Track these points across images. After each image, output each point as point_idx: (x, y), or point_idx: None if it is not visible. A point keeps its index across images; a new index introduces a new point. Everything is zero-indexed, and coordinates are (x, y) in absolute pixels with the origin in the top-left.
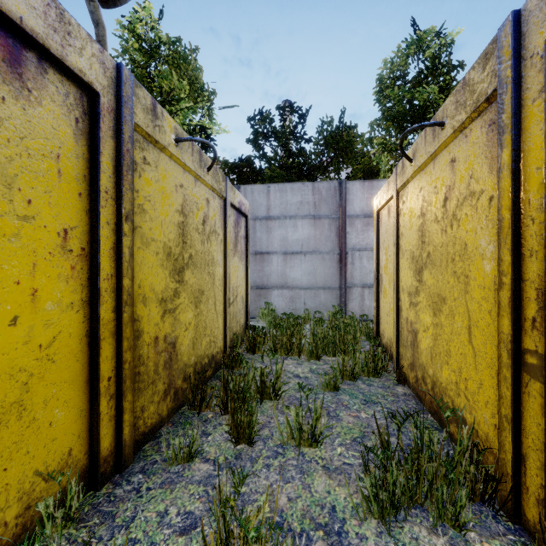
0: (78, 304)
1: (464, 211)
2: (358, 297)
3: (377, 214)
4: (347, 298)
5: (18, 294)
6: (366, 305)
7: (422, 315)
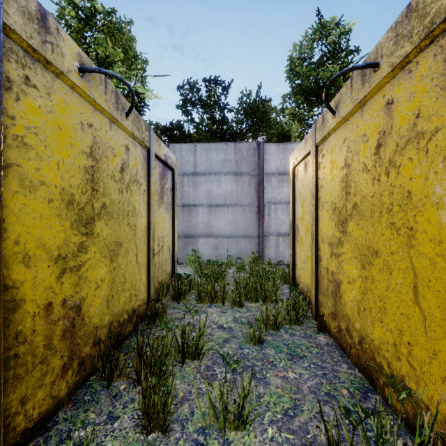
0: None
1: (407, 155)
2: (274, 244)
3: (293, 170)
4: (264, 245)
5: None
6: (280, 251)
7: (347, 266)
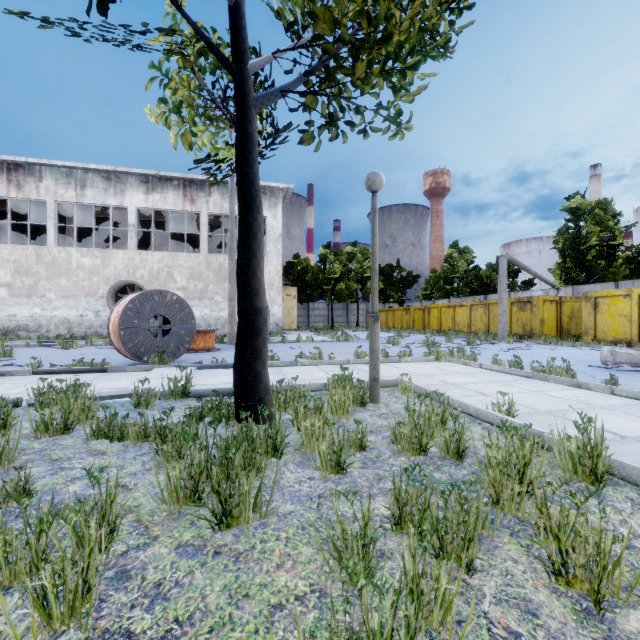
0: (555, 322)
1: None
2: None
3: None
4: None
5: (551, 321)
6: None
7: None
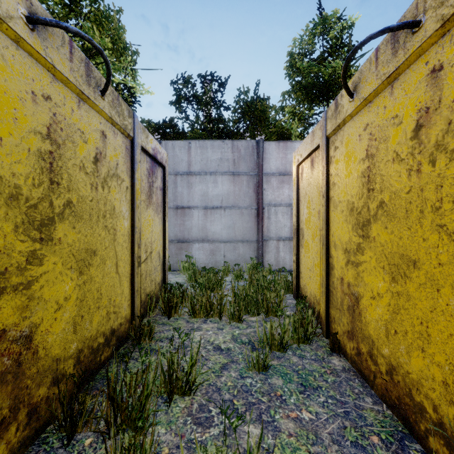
0: None
1: None
2: (274, 249)
3: (297, 168)
4: (264, 250)
5: None
6: (281, 257)
7: (369, 278)
